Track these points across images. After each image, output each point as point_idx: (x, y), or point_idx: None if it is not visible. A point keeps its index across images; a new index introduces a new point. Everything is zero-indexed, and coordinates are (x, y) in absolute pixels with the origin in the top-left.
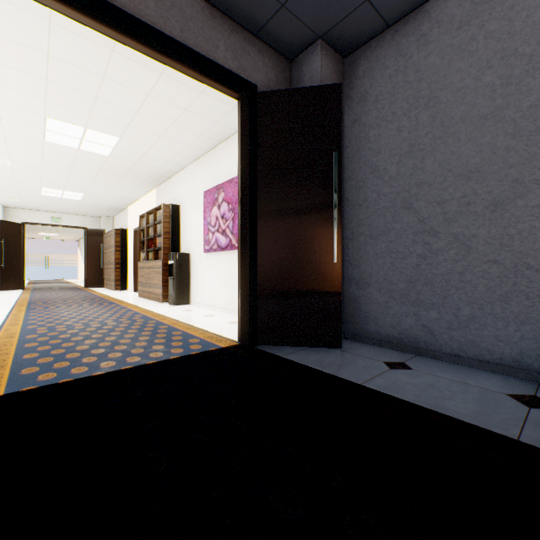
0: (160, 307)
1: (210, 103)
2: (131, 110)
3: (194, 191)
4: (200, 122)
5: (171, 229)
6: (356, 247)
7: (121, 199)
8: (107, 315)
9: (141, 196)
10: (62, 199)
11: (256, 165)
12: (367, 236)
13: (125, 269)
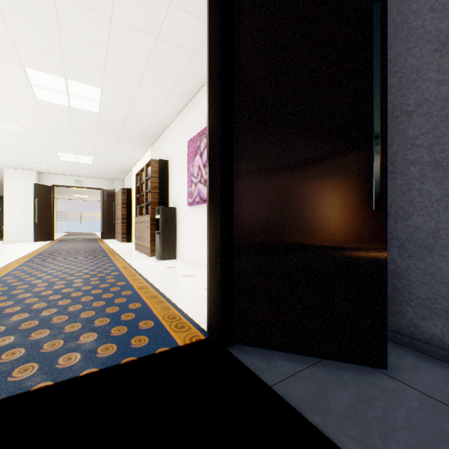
0: (145, 262)
1: (183, 22)
2: (100, 47)
3: (179, 144)
4: (176, 56)
5: (159, 183)
6: (400, 186)
7: (124, 161)
8: (84, 272)
9: (140, 157)
10: (78, 163)
11: (232, 57)
12: (426, 165)
13: (130, 224)
